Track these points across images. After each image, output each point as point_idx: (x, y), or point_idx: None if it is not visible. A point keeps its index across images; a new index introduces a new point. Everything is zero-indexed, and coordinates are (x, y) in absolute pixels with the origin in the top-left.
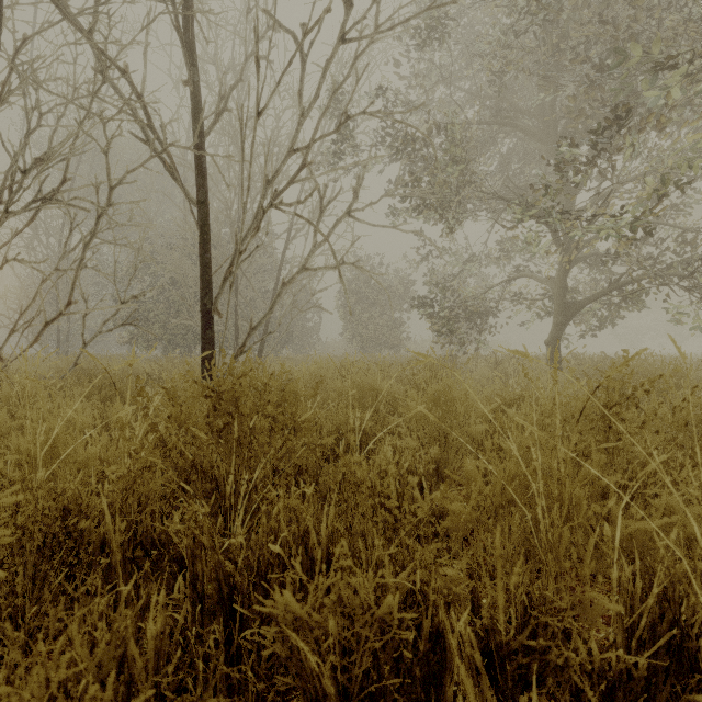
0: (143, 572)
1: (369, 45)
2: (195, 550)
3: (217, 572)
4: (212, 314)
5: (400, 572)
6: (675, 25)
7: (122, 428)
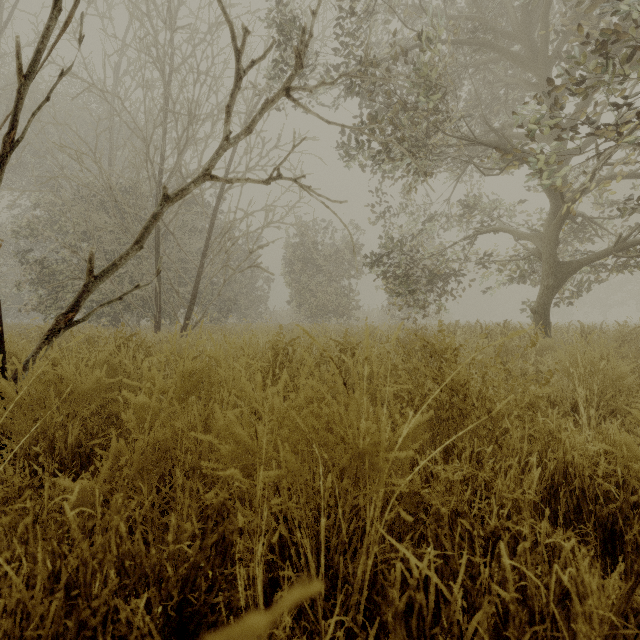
0: None
1: None
2: None
3: None
4: None
5: None
6: None
7: None
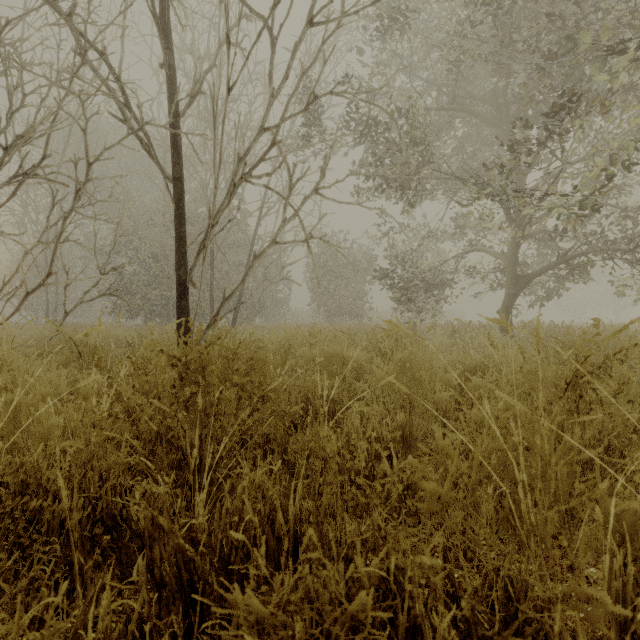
0: (92, 561)
1: (335, 30)
2: (153, 532)
3: (176, 556)
4: (187, 285)
5: (372, 553)
6: (621, 15)
7: (85, 398)
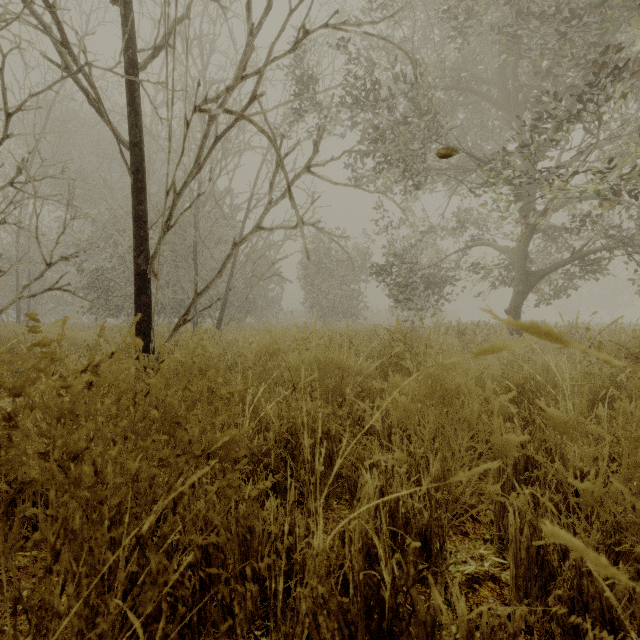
0: None
1: None
2: None
3: None
4: (147, 276)
5: None
6: None
7: None
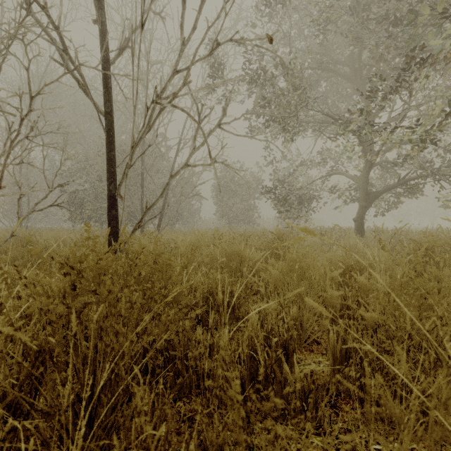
0: None
1: None
2: None
3: None
4: (116, 197)
5: None
6: None
7: None
